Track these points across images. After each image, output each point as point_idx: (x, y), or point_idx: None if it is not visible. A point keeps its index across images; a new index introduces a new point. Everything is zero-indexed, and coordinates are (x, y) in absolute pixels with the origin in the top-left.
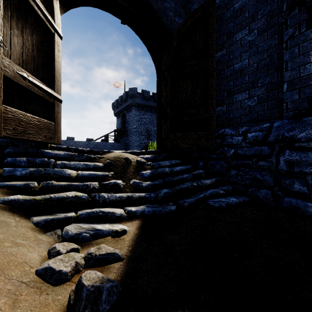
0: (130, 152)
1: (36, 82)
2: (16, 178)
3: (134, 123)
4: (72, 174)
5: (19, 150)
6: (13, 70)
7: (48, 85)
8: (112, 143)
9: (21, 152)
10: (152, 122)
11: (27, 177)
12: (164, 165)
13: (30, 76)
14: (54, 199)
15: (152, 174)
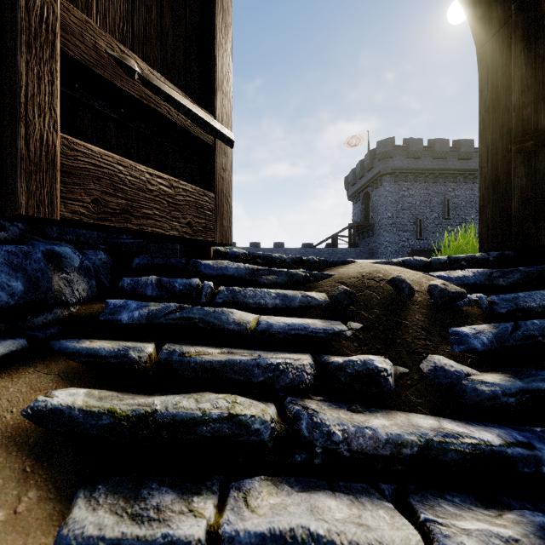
0: (402, 263)
1: (163, 86)
2: (122, 326)
3: (388, 208)
4: (245, 323)
5: (154, 260)
6: (97, 46)
7: (203, 105)
8: (345, 249)
9: (157, 264)
10: (429, 202)
11: (142, 326)
12: (536, 306)
13: (149, 70)
14: (165, 422)
15: (501, 340)
